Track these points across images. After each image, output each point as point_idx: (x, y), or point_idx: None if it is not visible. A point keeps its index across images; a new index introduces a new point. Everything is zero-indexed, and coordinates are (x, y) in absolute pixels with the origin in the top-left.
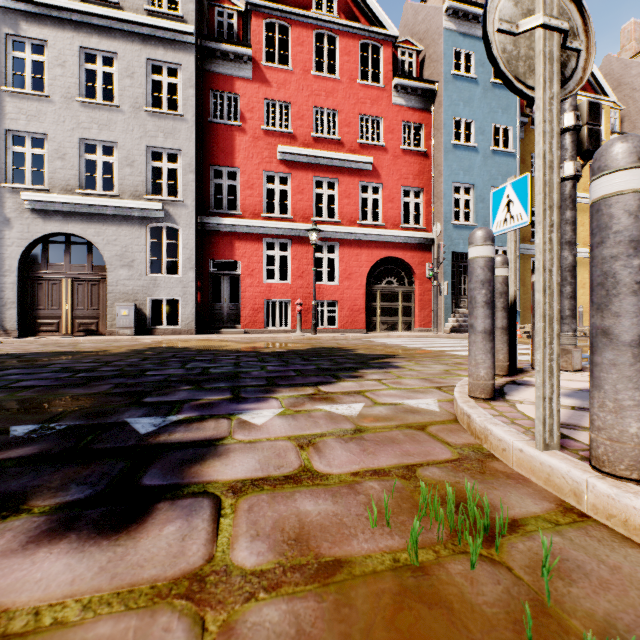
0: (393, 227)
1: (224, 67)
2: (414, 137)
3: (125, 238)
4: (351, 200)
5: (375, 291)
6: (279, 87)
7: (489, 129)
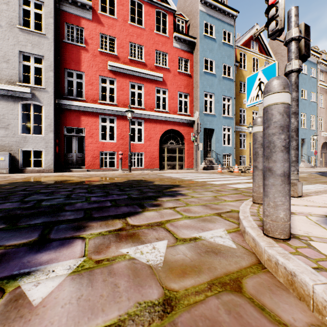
0: (173, 113)
1: (74, 10)
2: (184, 66)
3: (2, 109)
4: (151, 97)
5: (164, 147)
6: (109, 27)
7: (221, 66)
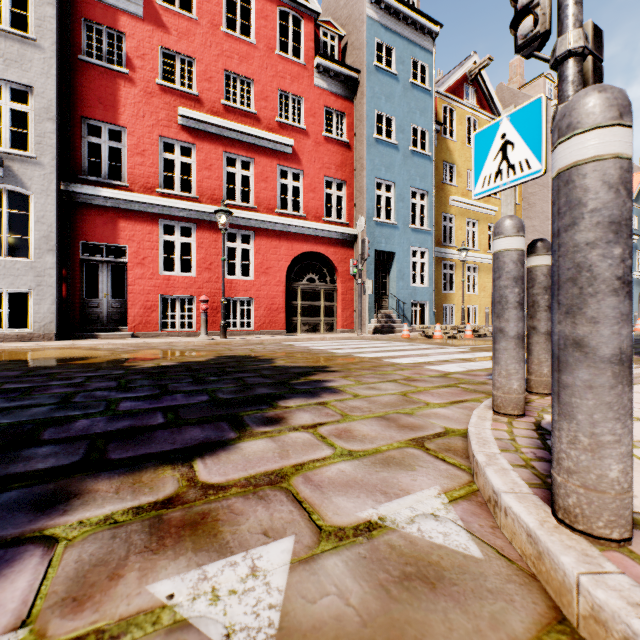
0: (315, 219)
1: None
2: (337, 125)
3: None
4: (269, 185)
5: (296, 288)
6: (180, 36)
7: (409, 129)
